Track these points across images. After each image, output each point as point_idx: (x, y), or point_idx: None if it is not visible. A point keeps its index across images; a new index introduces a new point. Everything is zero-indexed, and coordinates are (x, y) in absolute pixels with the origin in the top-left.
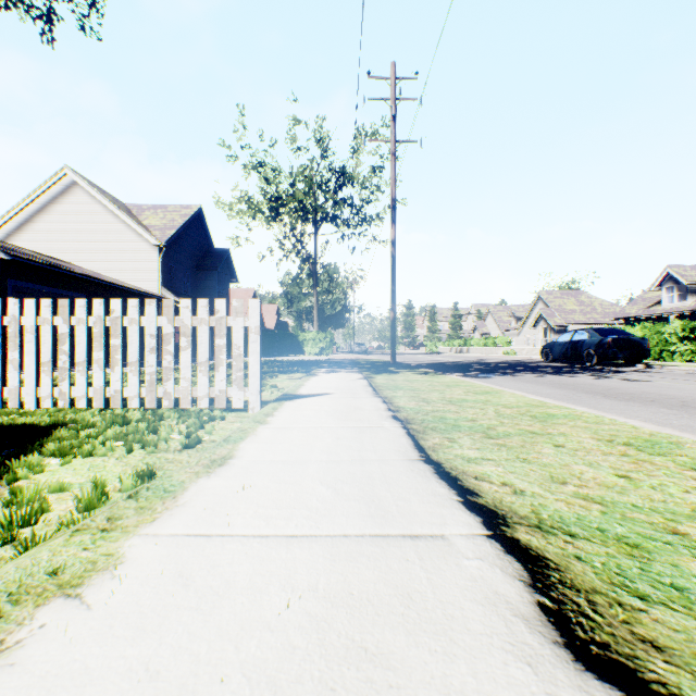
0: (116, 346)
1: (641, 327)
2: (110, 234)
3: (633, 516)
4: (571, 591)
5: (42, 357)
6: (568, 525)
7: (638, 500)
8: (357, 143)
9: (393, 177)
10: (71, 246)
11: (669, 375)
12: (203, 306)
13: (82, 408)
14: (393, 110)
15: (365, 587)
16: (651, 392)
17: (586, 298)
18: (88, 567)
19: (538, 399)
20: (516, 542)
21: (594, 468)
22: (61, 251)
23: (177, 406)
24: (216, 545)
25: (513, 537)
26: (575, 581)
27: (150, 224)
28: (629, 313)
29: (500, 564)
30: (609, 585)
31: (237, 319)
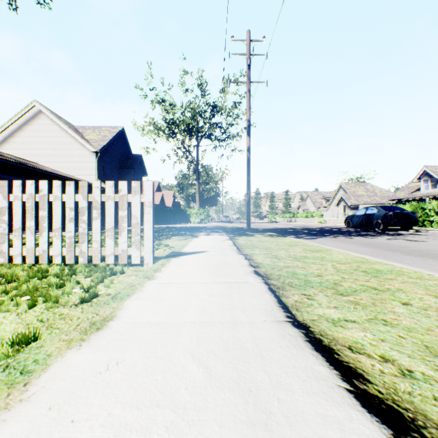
0: (44, 216)
1: (410, 205)
2: (63, 144)
3: None
4: None
5: None
6: None
7: None
8: (224, 86)
9: (248, 106)
10: (38, 152)
11: (435, 237)
12: (110, 186)
13: (18, 263)
14: (248, 61)
15: None
16: (433, 249)
17: (370, 187)
18: None
19: (360, 256)
20: None
21: None
22: (32, 156)
23: (91, 261)
24: None
25: None
26: None
27: (90, 138)
28: (399, 196)
29: None
30: None
31: (135, 196)
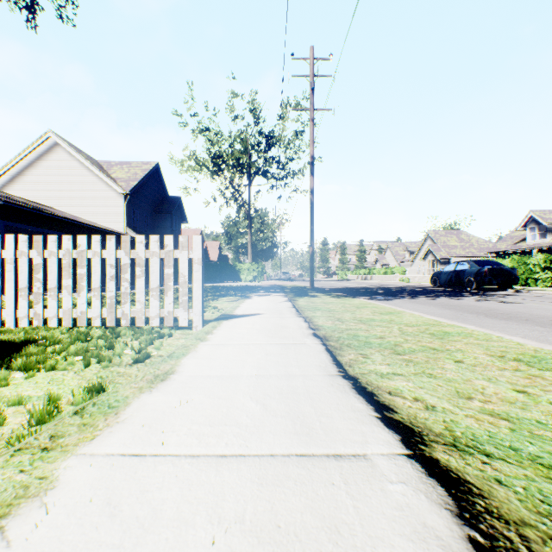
0: (82, 274)
1: (510, 259)
2: (85, 185)
3: (540, 433)
4: (500, 522)
5: (20, 284)
6: (482, 444)
7: (541, 416)
8: (283, 112)
9: (312, 139)
10: (53, 194)
11: (535, 298)
12: (155, 241)
13: (53, 326)
14: (312, 84)
15: (292, 518)
16: (524, 312)
17: (465, 236)
18: (19, 492)
19: (434, 319)
20: (435, 462)
21: (493, 383)
22: (46, 198)
23: (133, 324)
24: (149, 466)
25: (432, 457)
26: (502, 510)
27: (117, 177)
28: (500, 248)
29: (424, 490)
30: (537, 515)
31: (183, 252)
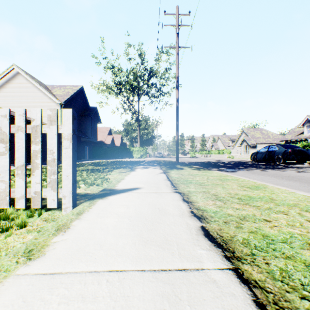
0: None
1: (301, 144)
2: (36, 98)
3: None
4: None
5: None
6: None
7: None
8: (158, 56)
9: (177, 66)
10: (16, 104)
11: None
12: (20, 114)
13: None
14: (177, 30)
15: None
16: None
17: (265, 131)
18: None
19: None
20: None
21: None
22: (11, 107)
23: None
24: None
25: None
26: None
27: (57, 94)
28: (287, 138)
29: None
30: None
31: (51, 126)
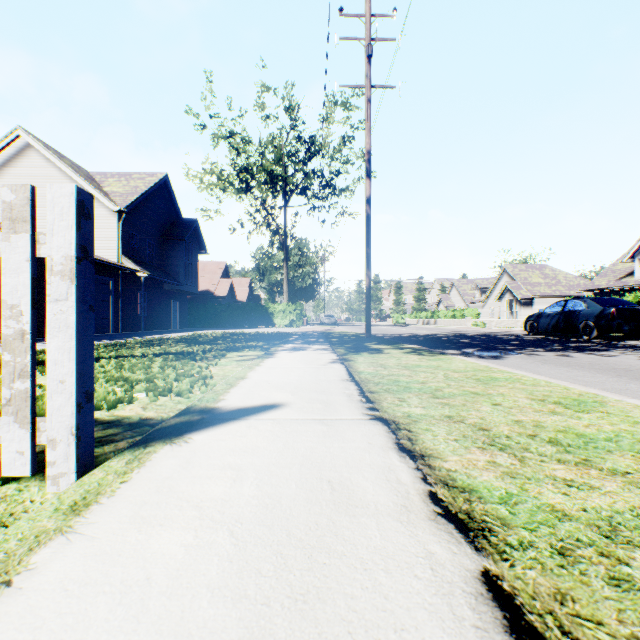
0: None
1: (633, 297)
2: None
3: None
4: None
5: None
6: None
7: None
8: (327, 111)
9: (368, 127)
10: None
11: None
12: None
13: None
14: (368, 49)
15: None
16: None
17: (550, 271)
18: None
19: None
20: None
21: None
22: None
23: None
24: None
25: None
26: None
27: (111, 190)
28: (599, 285)
29: None
30: None
31: (14, 236)
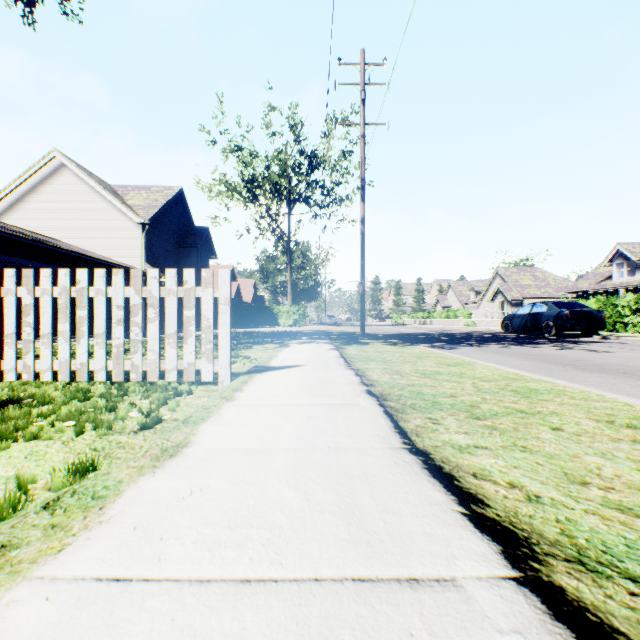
0: (82, 317)
1: (595, 300)
2: (96, 213)
3: None
4: None
5: (6, 329)
6: (620, 559)
7: None
8: (328, 128)
9: (362, 158)
10: (59, 224)
11: (628, 346)
12: (172, 276)
13: (47, 381)
14: (362, 94)
15: None
16: (619, 363)
17: (541, 274)
18: None
19: (513, 372)
20: (560, 593)
21: (610, 460)
22: (50, 229)
23: (146, 378)
24: (133, 601)
25: (554, 584)
26: None
27: (134, 204)
28: (581, 288)
29: None
30: None
31: (206, 290)
